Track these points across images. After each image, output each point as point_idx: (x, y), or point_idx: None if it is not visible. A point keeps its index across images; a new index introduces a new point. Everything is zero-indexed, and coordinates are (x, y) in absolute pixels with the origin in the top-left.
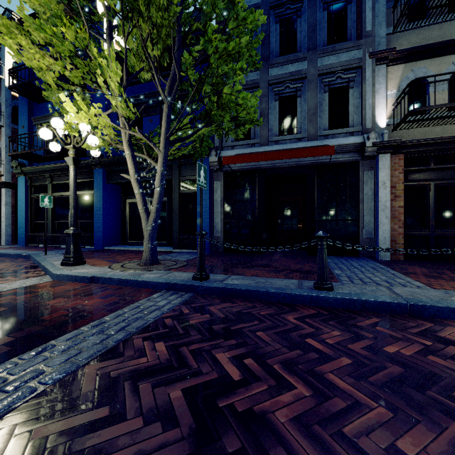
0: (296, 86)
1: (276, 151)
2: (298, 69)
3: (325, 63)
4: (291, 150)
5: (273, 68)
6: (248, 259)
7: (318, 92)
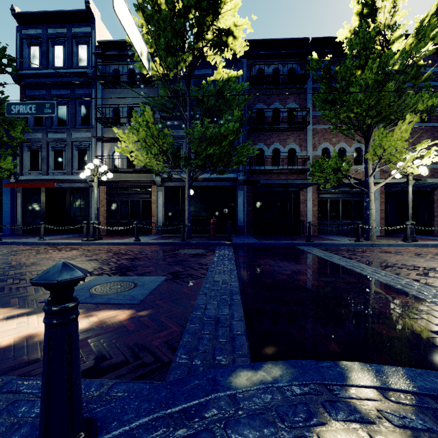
0: (62, 145)
1: (30, 183)
2: (63, 136)
3: (76, 136)
4: (37, 183)
5: (50, 133)
6: (19, 236)
7: (74, 150)
